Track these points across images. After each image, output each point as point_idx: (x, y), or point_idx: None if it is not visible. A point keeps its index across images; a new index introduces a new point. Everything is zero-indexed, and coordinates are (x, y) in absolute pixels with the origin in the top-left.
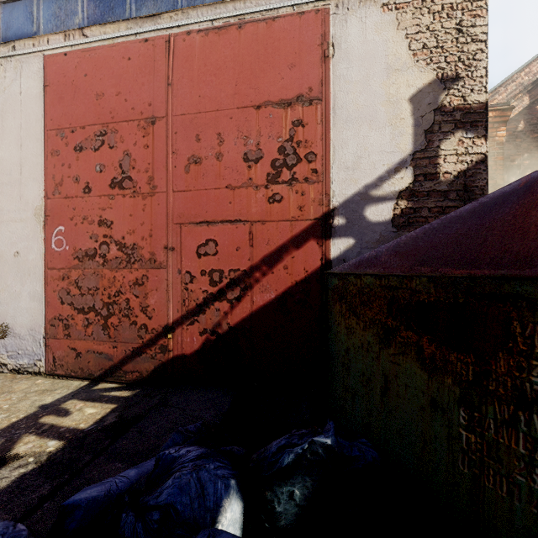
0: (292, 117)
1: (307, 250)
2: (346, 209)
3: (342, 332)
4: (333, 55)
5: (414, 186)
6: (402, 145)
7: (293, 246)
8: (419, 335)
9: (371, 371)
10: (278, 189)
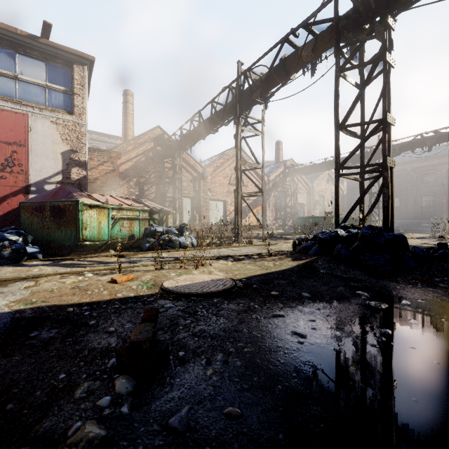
0: (12, 149)
1: (19, 197)
2: (37, 185)
3: (24, 216)
4: (31, 131)
5: (63, 180)
6: (58, 167)
7: (12, 196)
8: (37, 212)
9: (29, 222)
10: (5, 174)
